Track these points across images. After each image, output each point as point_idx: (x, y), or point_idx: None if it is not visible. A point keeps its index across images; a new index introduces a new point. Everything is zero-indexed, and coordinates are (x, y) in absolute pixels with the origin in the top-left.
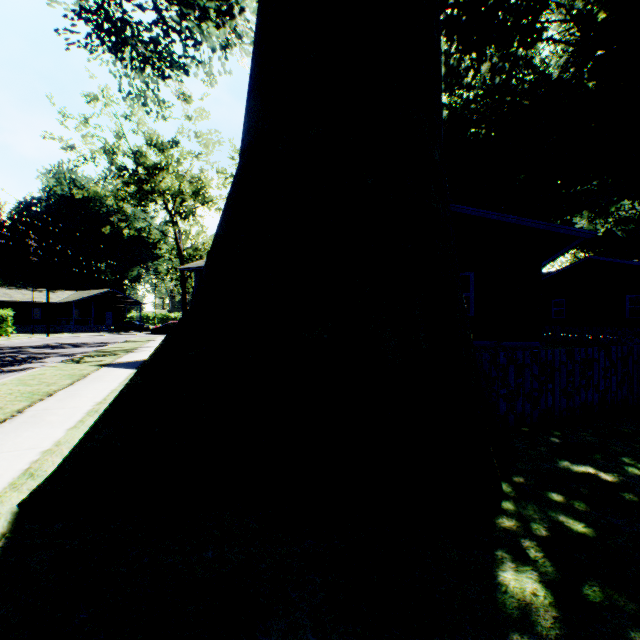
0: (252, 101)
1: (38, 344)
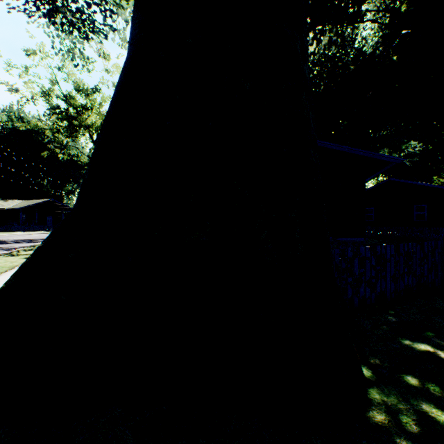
0: (135, 14)
1: None
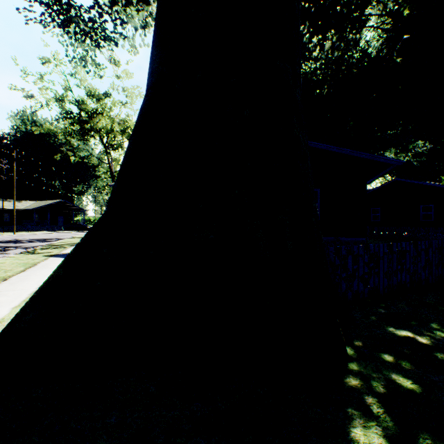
0: (154, 51)
1: (5, 240)
